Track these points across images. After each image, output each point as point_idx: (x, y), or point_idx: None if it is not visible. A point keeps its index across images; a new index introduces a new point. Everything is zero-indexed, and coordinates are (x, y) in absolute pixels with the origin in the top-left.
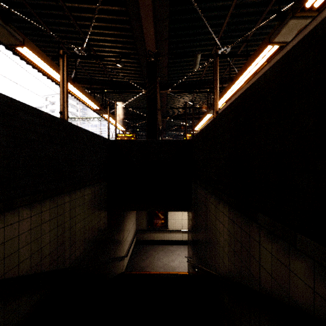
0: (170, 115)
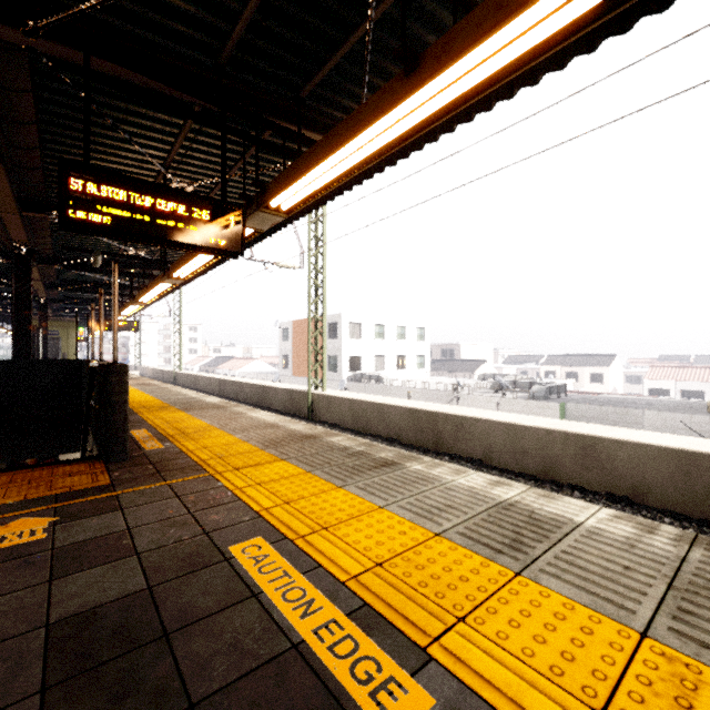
0: (68, 284)
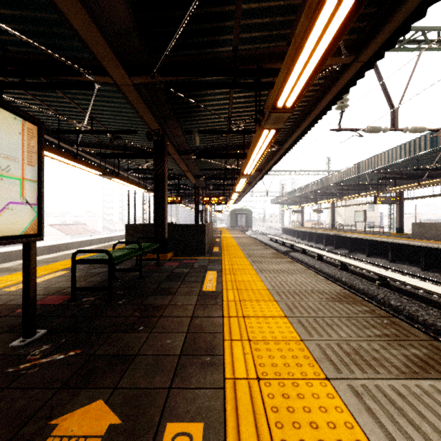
0: None
